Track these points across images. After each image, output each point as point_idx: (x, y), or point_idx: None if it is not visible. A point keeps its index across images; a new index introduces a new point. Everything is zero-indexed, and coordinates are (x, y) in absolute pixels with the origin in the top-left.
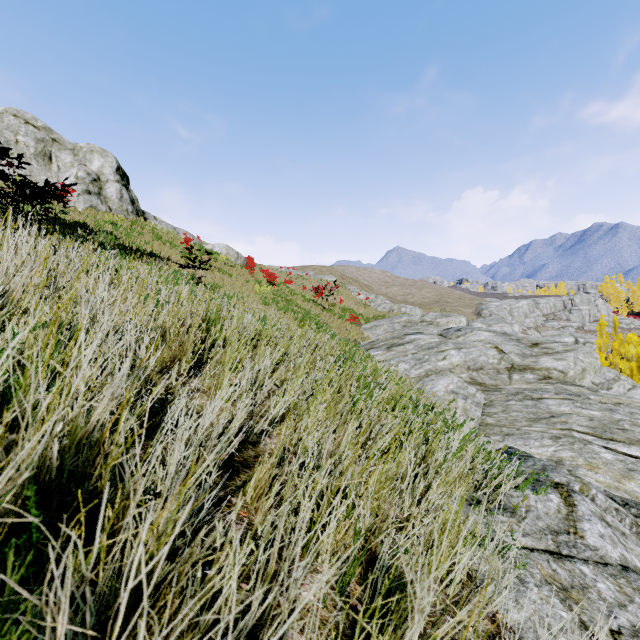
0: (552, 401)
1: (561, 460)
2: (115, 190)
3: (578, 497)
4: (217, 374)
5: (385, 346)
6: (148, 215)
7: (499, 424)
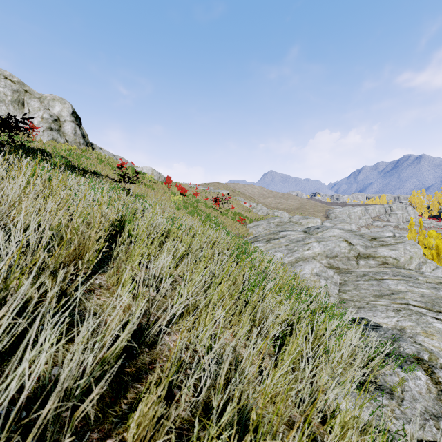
0: (391, 281)
1: (403, 328)
2: (70, 128)
3: (440, 373)
4: (120, 271)
5: (265, 240)
6: (95, 146)
7: (352, 299)
